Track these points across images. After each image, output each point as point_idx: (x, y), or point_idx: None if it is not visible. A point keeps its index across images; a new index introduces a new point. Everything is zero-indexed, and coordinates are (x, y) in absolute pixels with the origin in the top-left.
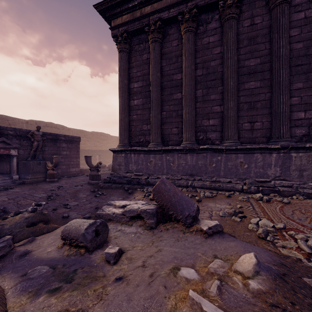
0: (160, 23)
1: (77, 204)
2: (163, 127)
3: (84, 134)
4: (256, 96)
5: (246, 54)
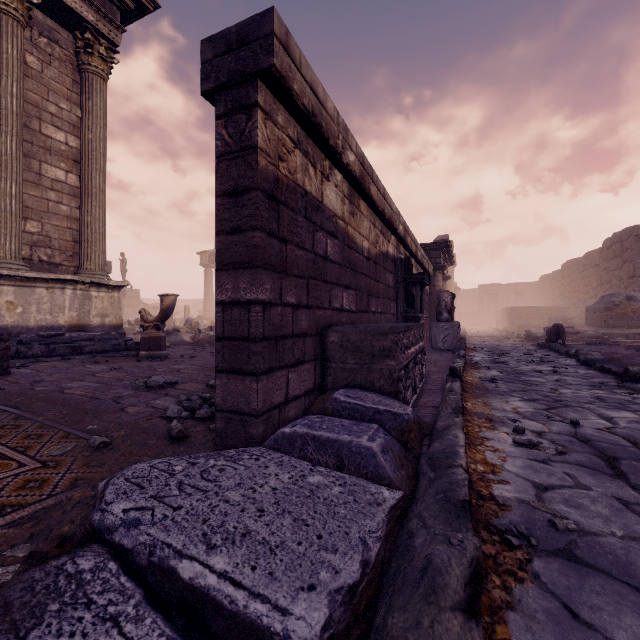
0: None
1: (186, 351)
2: None
3: None
4: None
5: None
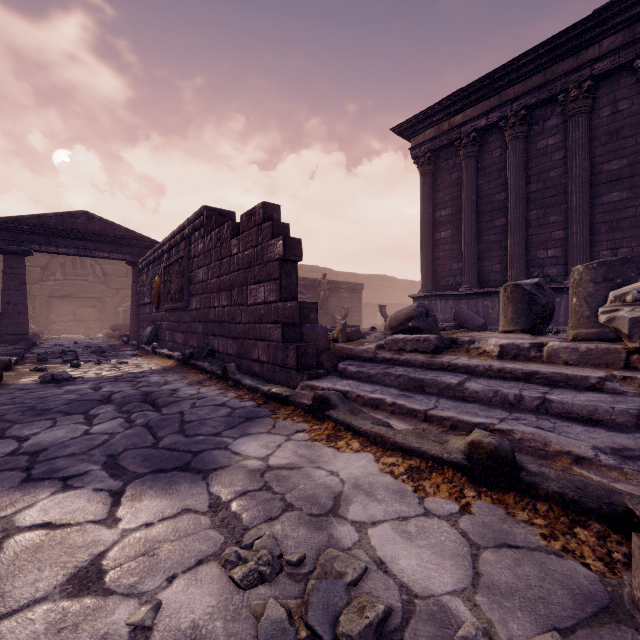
0: (475, 134)
1: None
2: (480, 264)
3: (357, 279)
4: (621, 212)
5: (605, 155)
